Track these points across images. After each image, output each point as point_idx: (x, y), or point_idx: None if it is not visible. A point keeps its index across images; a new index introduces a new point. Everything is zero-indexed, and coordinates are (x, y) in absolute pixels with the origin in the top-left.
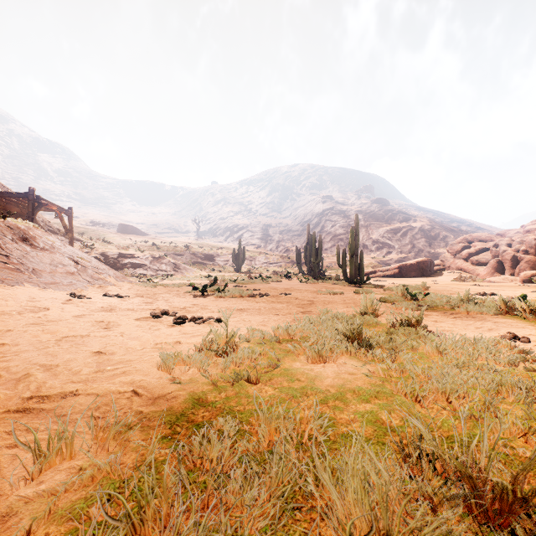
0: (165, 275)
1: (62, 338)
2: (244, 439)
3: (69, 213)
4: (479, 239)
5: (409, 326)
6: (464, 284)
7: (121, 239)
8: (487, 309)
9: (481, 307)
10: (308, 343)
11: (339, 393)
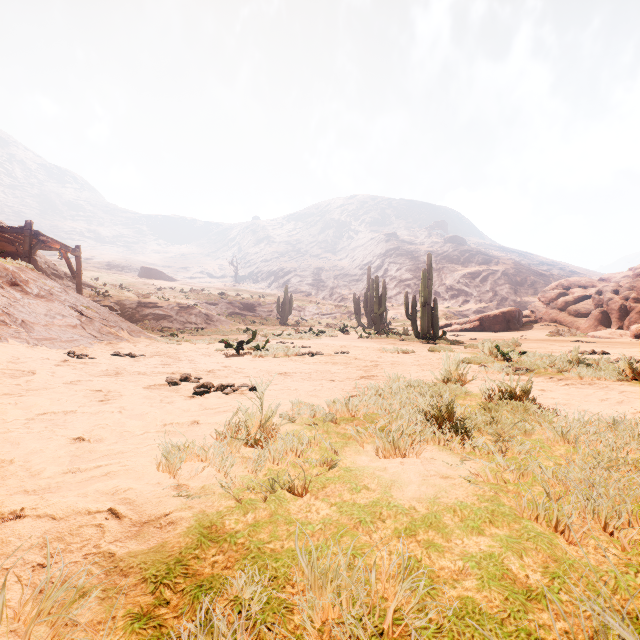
0: (194, 328)
1: (37, 416)
2: (278, 632)
3: (77, 252)
4: (578, 285)
5: (513, 398)
6: (563, 340)
7: (142, 285)
8: (606, 373)
9: (597, 371)
10: (377, 425)
11: (432, 515)
